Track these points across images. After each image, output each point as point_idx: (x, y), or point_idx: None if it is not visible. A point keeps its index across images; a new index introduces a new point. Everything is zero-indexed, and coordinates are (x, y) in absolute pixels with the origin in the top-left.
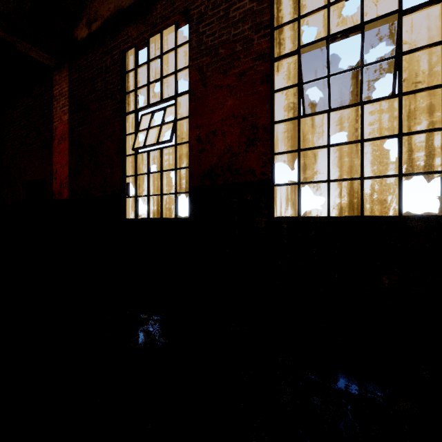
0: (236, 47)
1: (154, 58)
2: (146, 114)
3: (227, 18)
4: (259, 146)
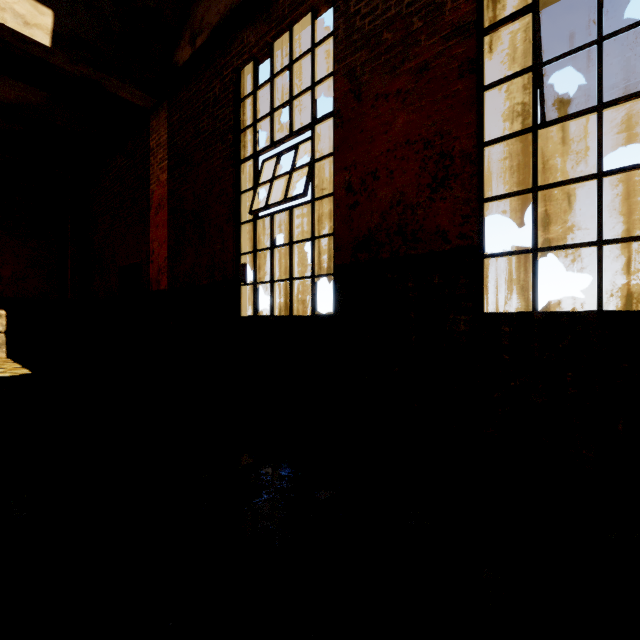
0: (412, 23)
1: (280, 71)
2: (268, 158)
3: None
4: (455, 189)
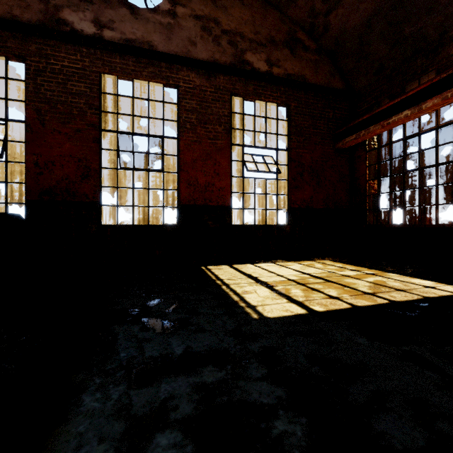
0: (73, 110)
1: None
2: None
3: (65, 87)
4: (91, 180)
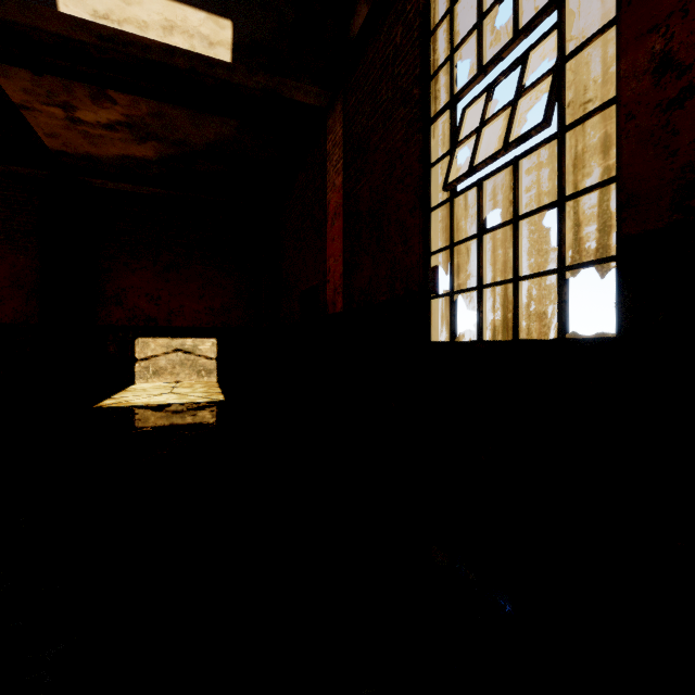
0: None
1: None
2: (473, 100)
3: None
4: None
